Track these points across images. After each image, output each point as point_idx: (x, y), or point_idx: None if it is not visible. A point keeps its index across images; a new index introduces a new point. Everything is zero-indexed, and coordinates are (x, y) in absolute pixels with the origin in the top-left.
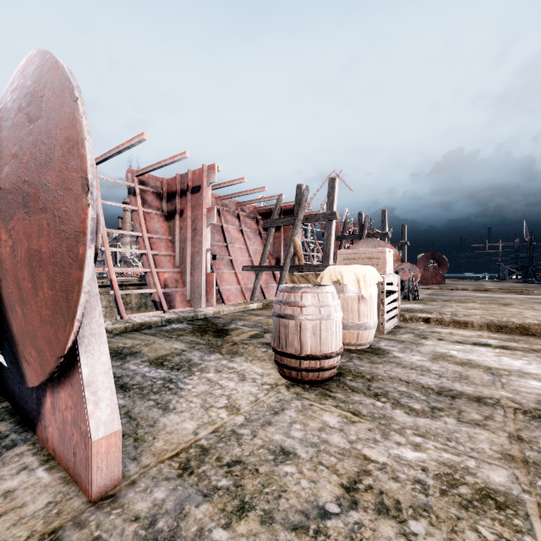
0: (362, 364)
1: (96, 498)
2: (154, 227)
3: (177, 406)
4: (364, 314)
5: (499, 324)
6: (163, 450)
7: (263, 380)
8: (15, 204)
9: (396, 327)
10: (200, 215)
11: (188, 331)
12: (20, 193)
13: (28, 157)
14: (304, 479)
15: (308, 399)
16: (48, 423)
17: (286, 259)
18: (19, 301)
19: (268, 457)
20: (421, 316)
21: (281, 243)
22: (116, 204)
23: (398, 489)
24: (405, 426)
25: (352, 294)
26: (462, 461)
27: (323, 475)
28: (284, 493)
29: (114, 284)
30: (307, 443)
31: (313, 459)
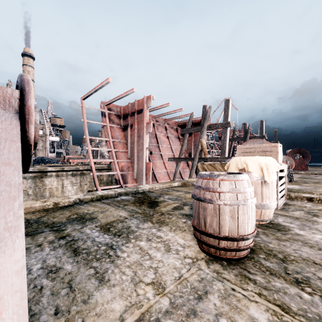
0: (269, 241)
1: None
2: (116, 135)
3: (111, 277)
4: (266, 196)
5: None
6: None
7: (185, 253)
8: None
9: (285, 204)
10: (142, 127)
11: (131, 202)
12: None
13: None
14: None
15: (228, 280)
16: None
17: (196, 154)
18: None
19: None
20: (305, 196)
21: (192, 144)
22: (94, 122)
23: None
24: None
25: (256, 180)
26: None
27: None
28: None
29: (93, 169)
30: None
31: None
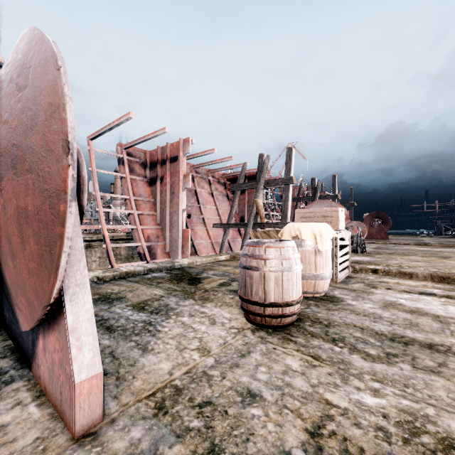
0: (319, 311)
1: (79, 435)
2: (139, 191)
3: (154, 347)
4: (320, 265)
5: (442, 275)
6: (141, 389)
7: (231, 324)
8: (5, 166)
9: (347, 277)
10: (177, 181)
11: (166, 279)
12: (10, 155)
13: (16, 123)
14: (270, 423)
15: (271, 343)
16: (40, 363)
17: (250, 218)
18: (10, 254)
19: (236, 399)
20: (370, 267)
21: (246, 204)
22: (108, 172)
23: (361, 436)
24: (363, 371)
25: (310, 248)
26: (421, 409)
27: (288, 419)
28: (252, 436)
29: (106, 239)
30: (272, 386)
31: (278, 402)
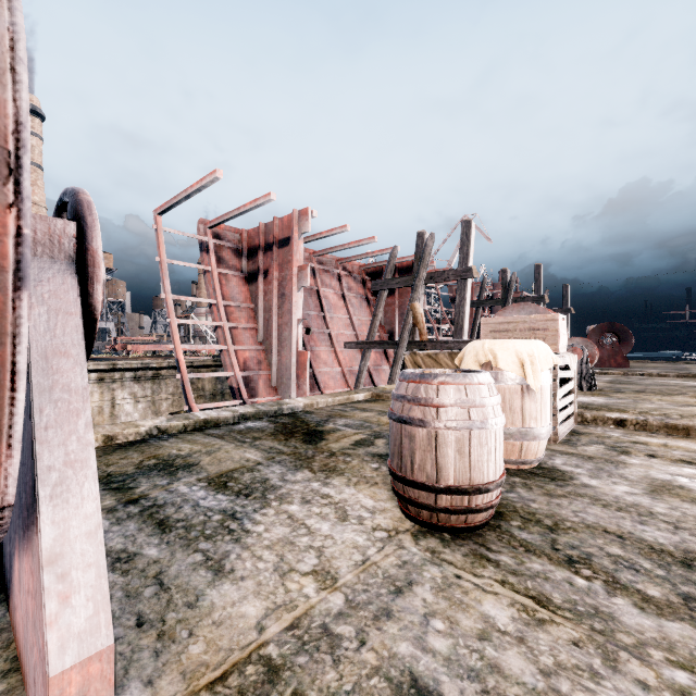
0: (532, 498)
1: None
2: (231, 293)
3: (236, 565)
4: (531, 415)
5: None
6: (201, 663)
7: (374, 522)
8: None
9: (572, 433)
10: (290, 276)
11: (267, 433)
12: None
13: None
14: None
15: (451, 564)
16: (16, 604)
17: (403, 333)
18: None
19: None
20: (611, 416)
21: (396, 312)
22: (184, 263)
23: None
24: (644, 639)
25: (512, 384)
26: None
27: None
28: None
29: (181, 365)
30: (460, 668)
31: None
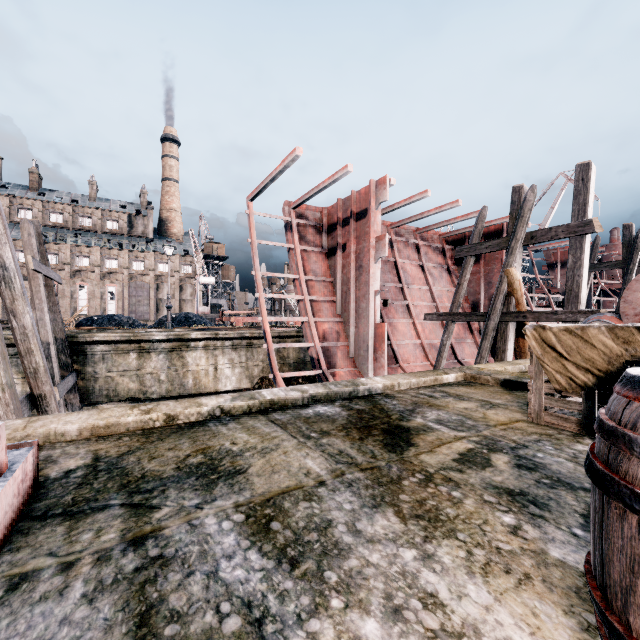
0: None
1: None
2: (312, 268)
3: None
4: None
5: None
6: None
7: None
8: None
9: None
10: (367, 248)
11: (338, 425)
12: None
13: None
14: None
15: None
16: None
17: (495, 303)
18: None
19: None
20: None
21: (481, 281)
22: (271, 243)
23: None
24: None
25: None
26: None
27: None
28: None
29: (267, 336)
30: None
31: None
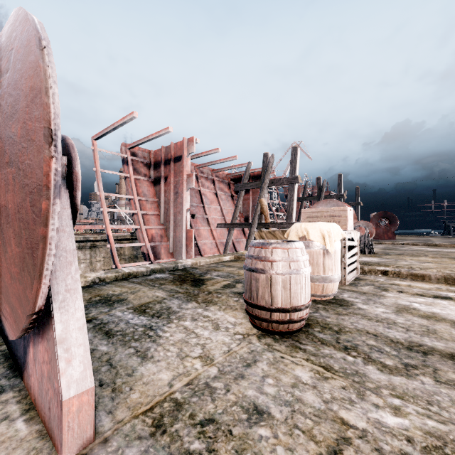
0: (328, 315)
1: None
2: (143, 191)
3: (154, 354)
4: (329, 267)
5: None
6: (138, 403)
7: (235, 330)
8: None
9: (356, 279)
10: (181, 181)
11: (169, 281)
12: None
13: None
14: (280, 446)
15: (279, 351)
16: (31, 373)
17: (255, 218)
18: None
19: (241, 416)
20: (379, 269)
21: (250, 204)
22: (112, 172)
23: None
24: (380, 385)
25: (318, 249)
26: (450, 432)
27: (299, 441)
28: None
29: (110, 239)
30: (280, 401)
31: (287, 421)
